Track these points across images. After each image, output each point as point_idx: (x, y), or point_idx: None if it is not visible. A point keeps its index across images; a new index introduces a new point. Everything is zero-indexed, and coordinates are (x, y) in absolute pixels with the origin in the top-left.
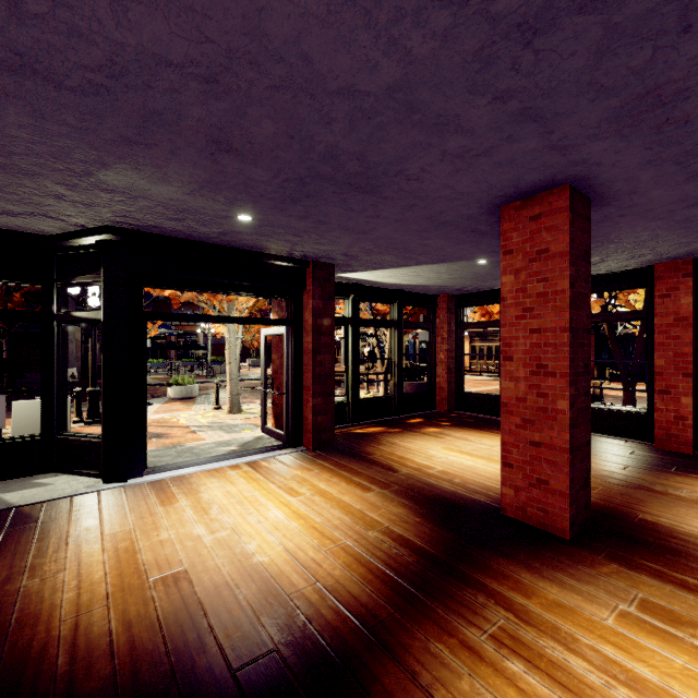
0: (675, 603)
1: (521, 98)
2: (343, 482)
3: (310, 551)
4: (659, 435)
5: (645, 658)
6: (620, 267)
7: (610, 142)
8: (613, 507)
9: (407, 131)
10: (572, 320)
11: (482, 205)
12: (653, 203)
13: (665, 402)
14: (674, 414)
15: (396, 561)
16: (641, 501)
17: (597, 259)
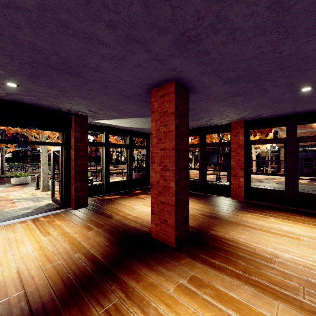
0: (205, 276)
1: (122, 27)
2: (80, 226)
3: (33, 270)
4: (233, 194)
5: (177, 310)
6: (219, 123)
7: (180, 59)
8: (202, 229)
9: (71, 39)
10: (176, 144)
11: (141, 88)
12: (216, 93)
13: (235, 180)
14: (238, 185)
15: (80, 270)
16: (215, 224)
17: (208, 118)
